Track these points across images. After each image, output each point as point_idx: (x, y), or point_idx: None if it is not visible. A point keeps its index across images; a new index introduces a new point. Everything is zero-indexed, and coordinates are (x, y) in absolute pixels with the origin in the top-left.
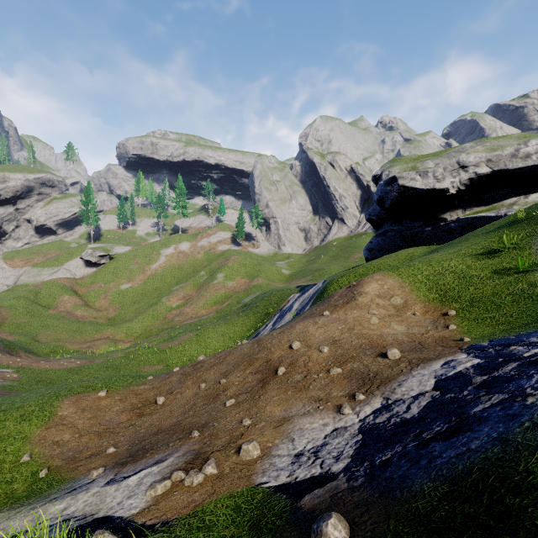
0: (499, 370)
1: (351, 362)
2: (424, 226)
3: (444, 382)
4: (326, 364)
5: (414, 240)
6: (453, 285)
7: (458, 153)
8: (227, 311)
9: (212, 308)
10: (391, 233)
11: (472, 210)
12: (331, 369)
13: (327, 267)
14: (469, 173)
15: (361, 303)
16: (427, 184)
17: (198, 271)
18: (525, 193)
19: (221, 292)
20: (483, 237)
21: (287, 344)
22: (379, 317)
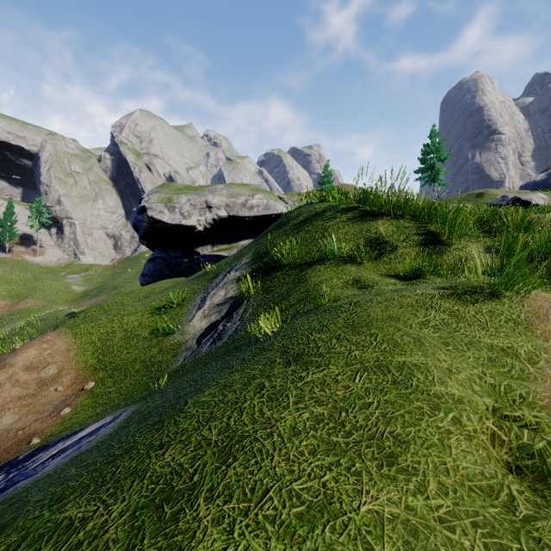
0: None
1: None
2: (183, 257)
3: None
4: None
5: (178, 270)
6: (116, 347)
7: (209, 193)
8: None
9: None
10: (159, 260)
11: (218, 247)
12: None
13: (128, 284)
14: (213, 214)
15: None
16: (174, 219)
17: None
18: (255, 237)
19: None
20: (181, 286)
21: None
22: (1, 403)
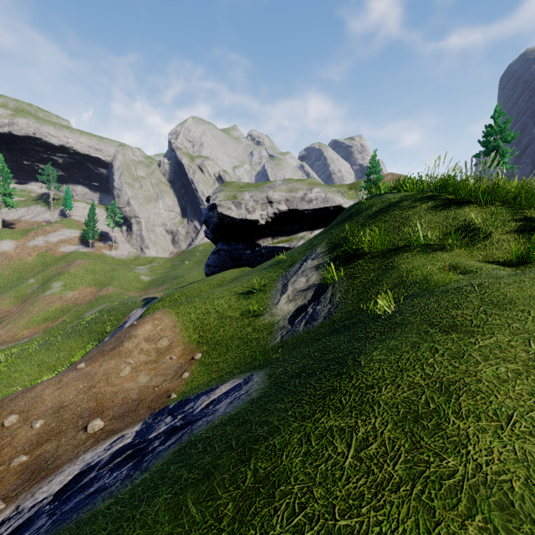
0: (112, 462)
1: (50, 442)
2: (245, 249)
3: (76, 477)
4: (22, 448)
5: (240, 261)
6: (212, 325)
7: (269, 189)
8: (59, 330)
9: (39, 326)
10: (222, 252)
11: (278, 239)
12: (15, 459)
13: (187, 275)
14: (274, 208)
15: (125, 350)
16: (240, 215)
17: (26, 279)
18: (312, 229)
19: (56, 305)
20: (257, 274)
21: (5, 418)
22: (134, 366)
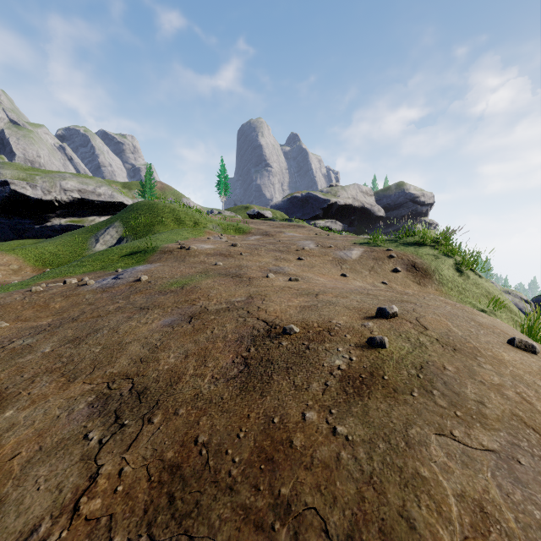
0: None
1: None
2: (34, 224)
3: None
4: None
5: (26, 234)
6: (50, 258)
7: (61, 178)
8: None
9: None
10: (1, 225)
11: (70, 219)
12: None
13: None
14: (68, 195)
15: None
16: (37, 195)
17: None
18: (100, 215)
19: None
20: (70, 236)
21: None
22: (2, 275)
